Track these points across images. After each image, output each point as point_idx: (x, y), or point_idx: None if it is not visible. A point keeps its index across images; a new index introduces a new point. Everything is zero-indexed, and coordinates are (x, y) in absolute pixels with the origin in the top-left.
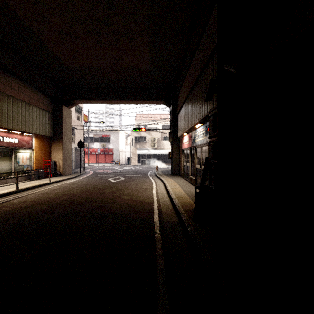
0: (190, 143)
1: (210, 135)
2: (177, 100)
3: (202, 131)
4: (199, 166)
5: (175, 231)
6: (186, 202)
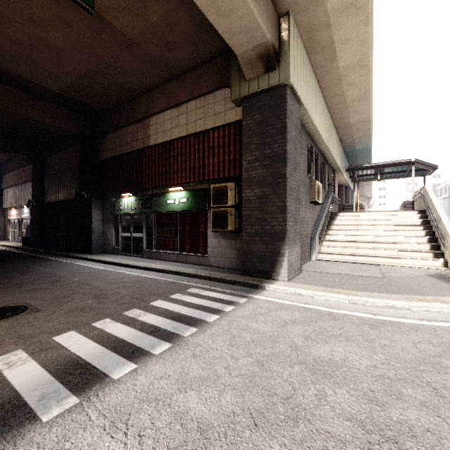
0: (18, 216)
1: (31, 216)
2: (4, 178)
3: (27, 211)
4: (25, 230)
5: (14, 249)
6: (17, 246)
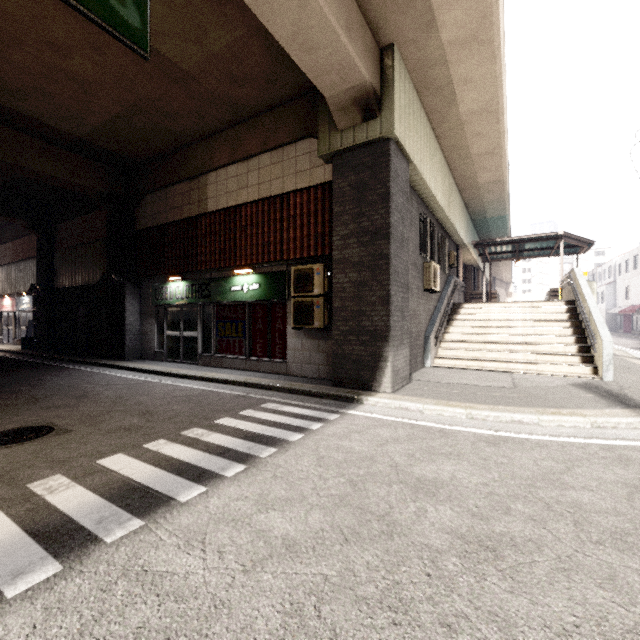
0: (14, 307)
1: (34, 307)
2: None
3: (28, 301)
4: (25, 328)
5: (10, 354)
6: (13, 349)
